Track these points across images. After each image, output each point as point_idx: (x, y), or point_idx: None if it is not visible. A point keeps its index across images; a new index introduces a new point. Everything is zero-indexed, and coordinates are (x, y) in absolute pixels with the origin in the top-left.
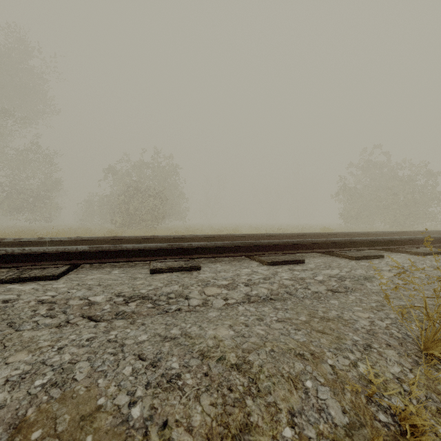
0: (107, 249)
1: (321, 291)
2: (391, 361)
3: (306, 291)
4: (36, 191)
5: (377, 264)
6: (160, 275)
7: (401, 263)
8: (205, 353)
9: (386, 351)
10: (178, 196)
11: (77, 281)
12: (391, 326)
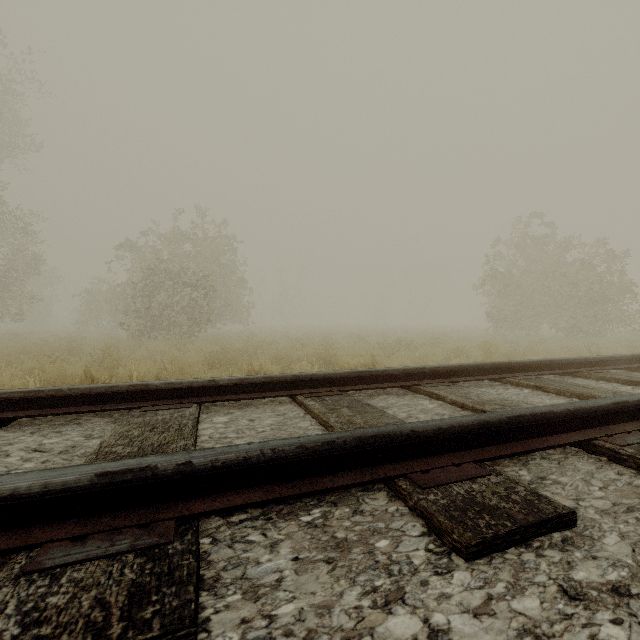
0: None
1: None
2: None
3: None
4: None
5: None
6: None
7: None
8: None
9: None
10: (235, 285)
11: None
12: None
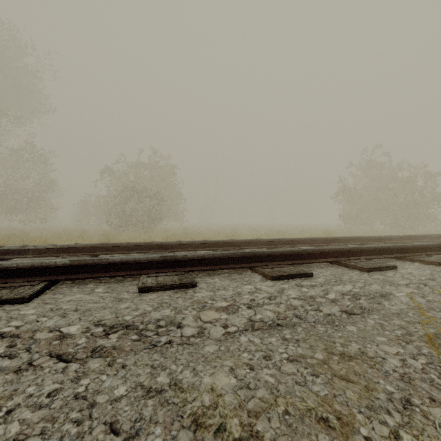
0: (90, 263)
1: (334, 312)
2: (440, 427)
3: (318, 313)
4: (31, 191)
5: (392, 278)
6: (149, 294)
7: (417, 276)
8: (199, 419)
9: (431, 410)
10: (175, 197)
11: (51, 305)
12: (428, 367)
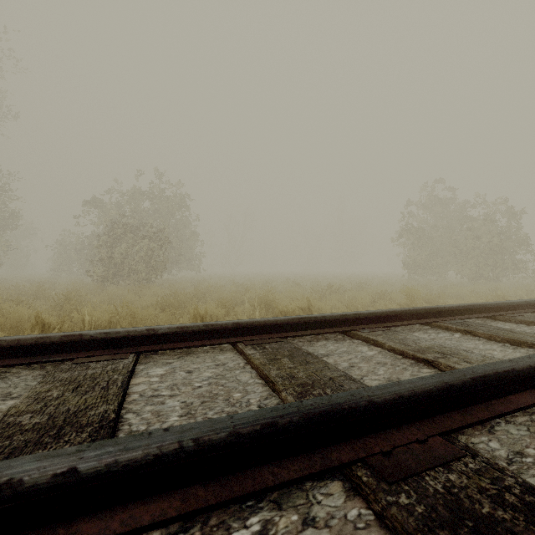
0: None
1: None
2: None
3: None
4: None
5: None
6: None
7: None
8: None
9: None
10: (188, 238)
11: None
12: None
